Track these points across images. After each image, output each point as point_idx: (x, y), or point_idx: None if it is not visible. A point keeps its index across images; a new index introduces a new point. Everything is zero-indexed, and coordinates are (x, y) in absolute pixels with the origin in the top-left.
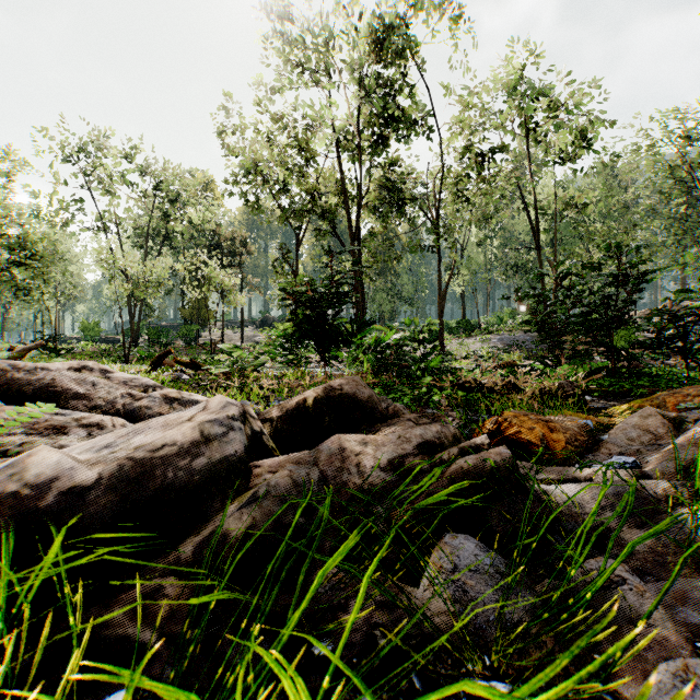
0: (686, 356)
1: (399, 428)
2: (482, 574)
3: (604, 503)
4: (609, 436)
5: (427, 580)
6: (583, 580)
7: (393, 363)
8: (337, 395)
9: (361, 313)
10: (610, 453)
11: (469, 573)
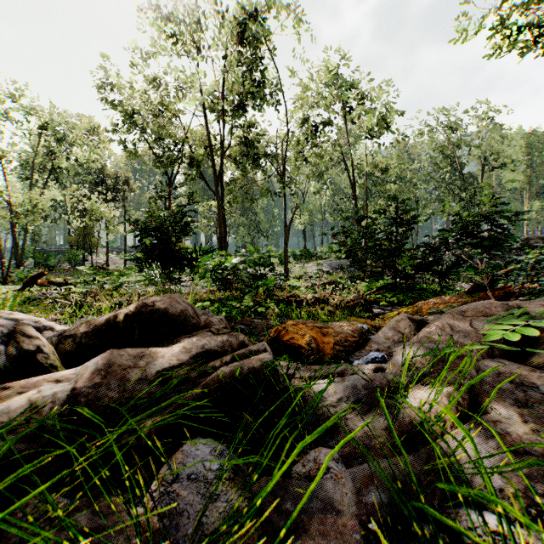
0: (439, 275)
1: (196, 338)
2: (199, 482)
3: (342, 395)
4: (373, 337)
5: (148, 494)
6: (301, 471)
7: (231, 282)
8: (148, 311)
9: (223, 242)
10: (371, 350)
11: (187, 483)
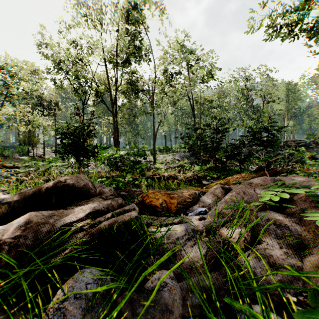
0: (239, 162)
1: (92, 202)
2: (81, 299)
3: (179, 236)
4: (201, 198)
5: (47, 309)
6: (150, 286)
7: (119, 166)
8: (61, 185)
9: (117, 142)
10: (199, 206)
11: (73, 300)
